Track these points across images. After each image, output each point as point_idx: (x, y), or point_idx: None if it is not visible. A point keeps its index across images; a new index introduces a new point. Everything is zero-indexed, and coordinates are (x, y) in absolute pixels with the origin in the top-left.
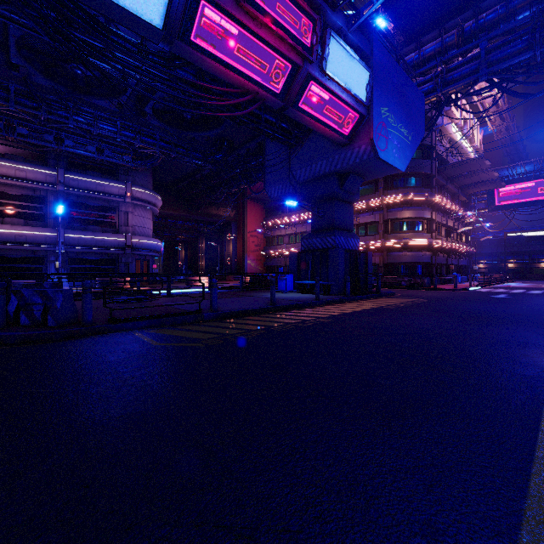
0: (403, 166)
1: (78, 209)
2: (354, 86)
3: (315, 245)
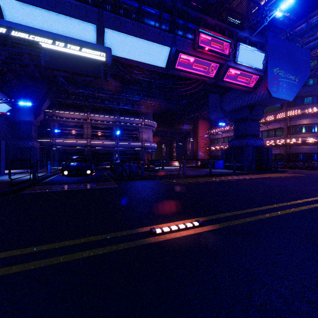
0: (291, 97)
1: (123, 131)
2: (254, 63)
3: (236, 144)
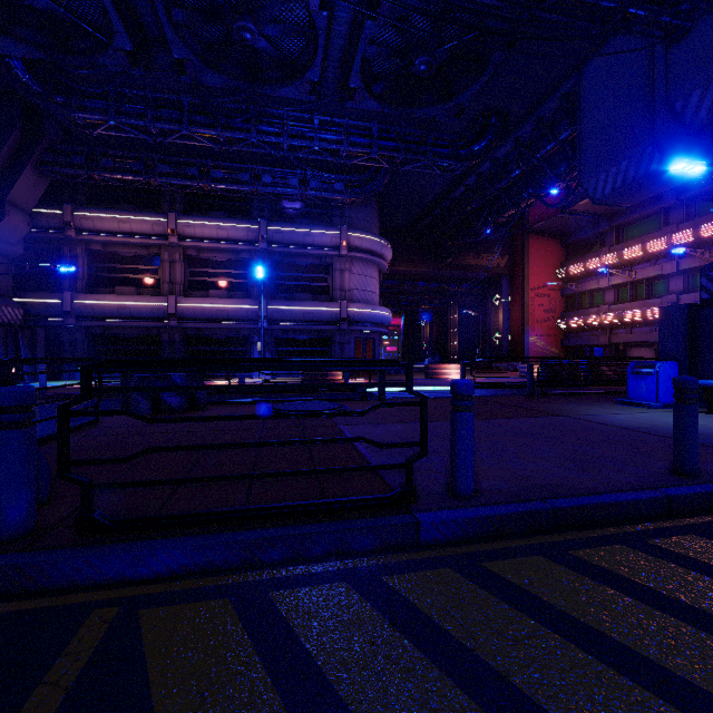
0: None
1: (285, 272)
2: None
3: None
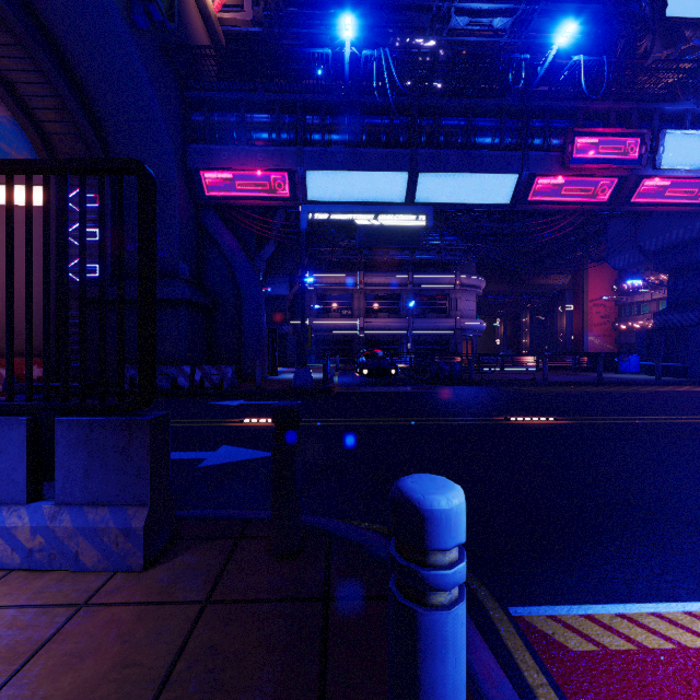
0: None
1: (420, 301)
2: None
3: (672, 322)
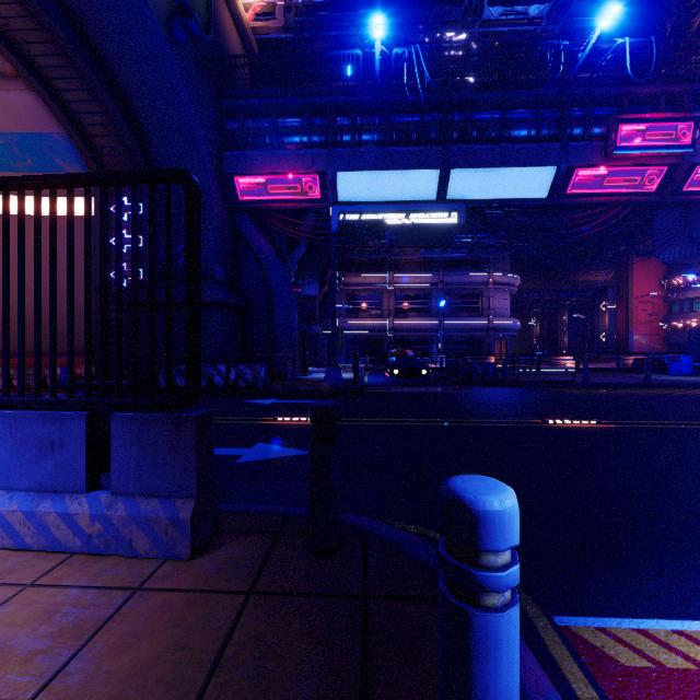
0: None
1: (451, 300)
2: None
3: None
